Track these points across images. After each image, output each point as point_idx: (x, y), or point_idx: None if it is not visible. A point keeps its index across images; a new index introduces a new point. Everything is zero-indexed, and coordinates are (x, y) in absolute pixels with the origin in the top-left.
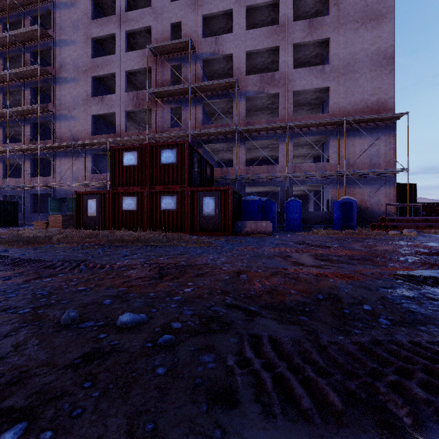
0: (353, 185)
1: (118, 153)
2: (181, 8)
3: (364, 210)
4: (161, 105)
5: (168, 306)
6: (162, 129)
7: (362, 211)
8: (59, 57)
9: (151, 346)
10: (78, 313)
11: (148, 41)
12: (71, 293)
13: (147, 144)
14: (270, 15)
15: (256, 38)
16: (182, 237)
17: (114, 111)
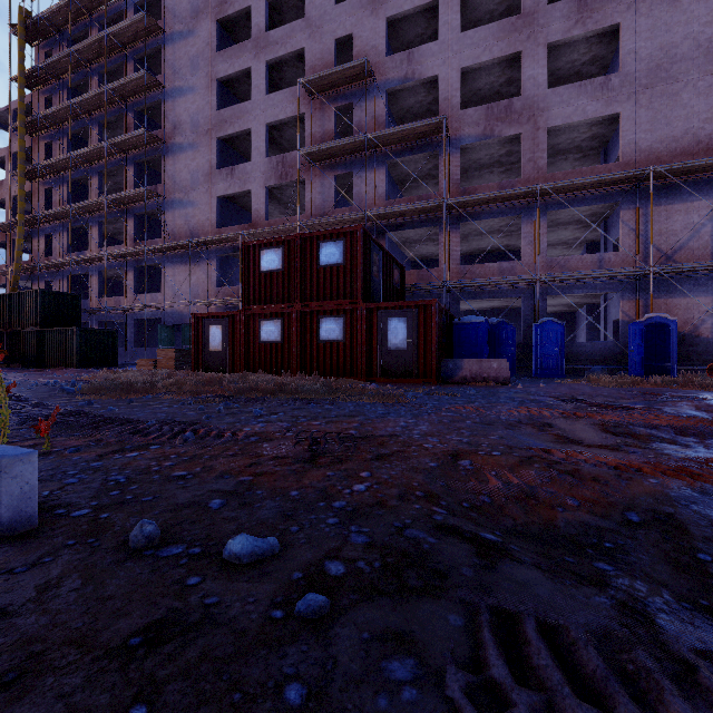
0: (668, 292)
1: (253, 253)
2: (351, 12)
3: (692, 338)
4: (320, 174)
5: (321, 522)
6: (322, 212)
7: (687, 341)
8: (172, 115)
9: (280, 617)
10: (162, 525)
11: (300, 73)
12: (161, 481)
13: (297, 235)
14: (504, 0)
15: (480, 42)
16: (353, 386)
17: (249, 188)
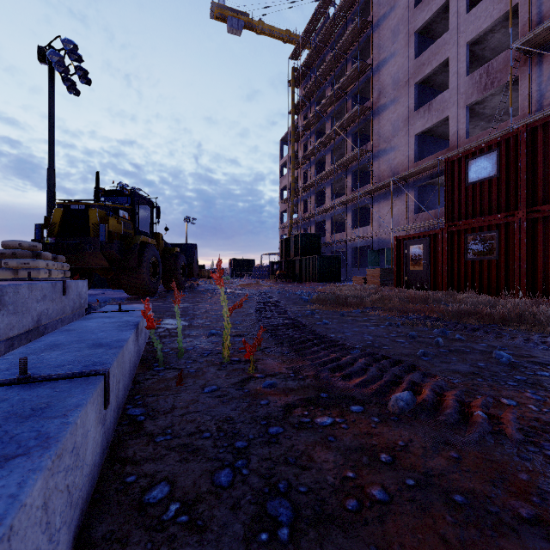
0: None
1: (457, 167)
2: None
3: None
4: (542, 60)
5: None
6: (545, 104)
7: None
8: (377, 84)
9: None
10: None
11: None
12: None
13: (519, 129)
14: None
15: None
16: None
17: (446, 115)
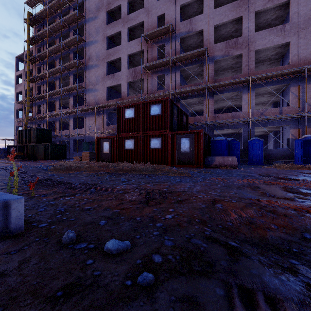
0: None
1: (122, 110)
2: (164, 4)
3: None
4: (151, 75)
5: (150, 233)
6: (151, 92)
7: None
8: (88, 53)
9: (130, 284)
10: (78, 232)
11: (142, 32)
12: (79, 211)
13: (140, 102)
14: None
15: (222, 13)
16: (165, 168)
17: (120, 83)
